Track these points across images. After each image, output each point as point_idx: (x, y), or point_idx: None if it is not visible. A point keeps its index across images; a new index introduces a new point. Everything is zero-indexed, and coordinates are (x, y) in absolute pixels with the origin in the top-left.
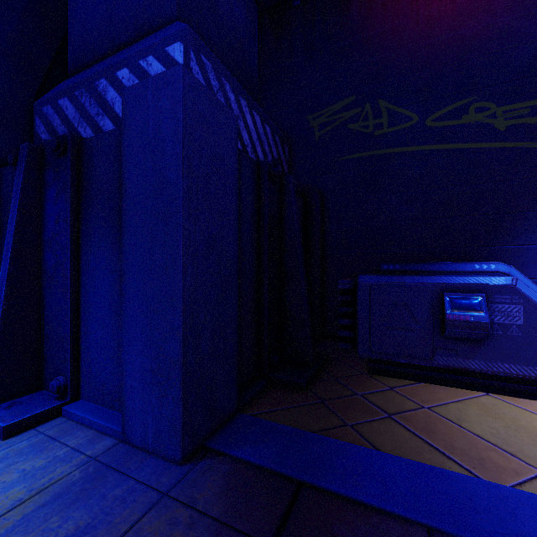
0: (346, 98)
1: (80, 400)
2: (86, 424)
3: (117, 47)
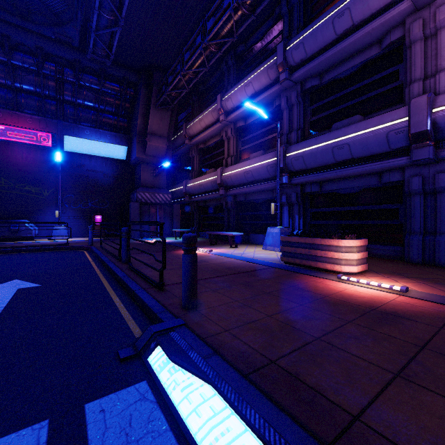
0: None
1: None
2: None
3: None
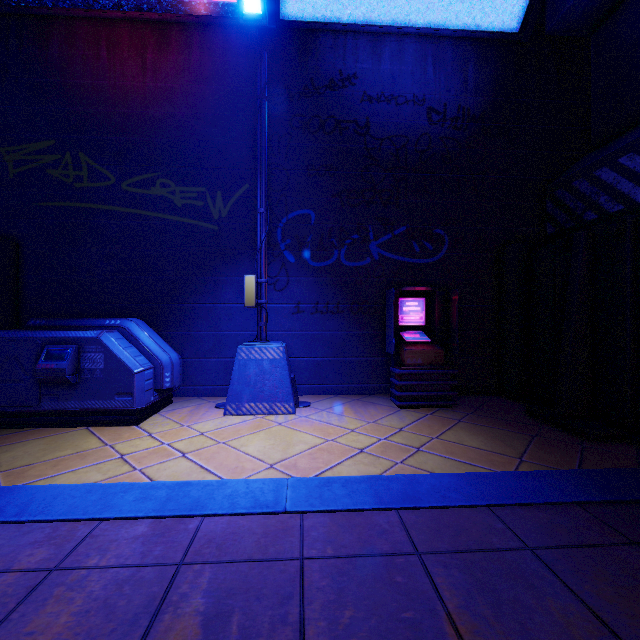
0: (45, 140)
1: None
2: None
3: None
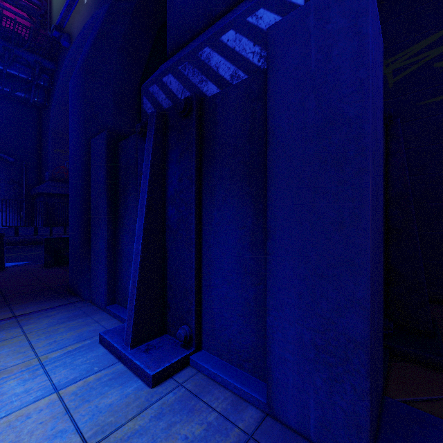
0: (431, 35)
1: (201, 350)
2: (217, 381)
3: (214, 19)
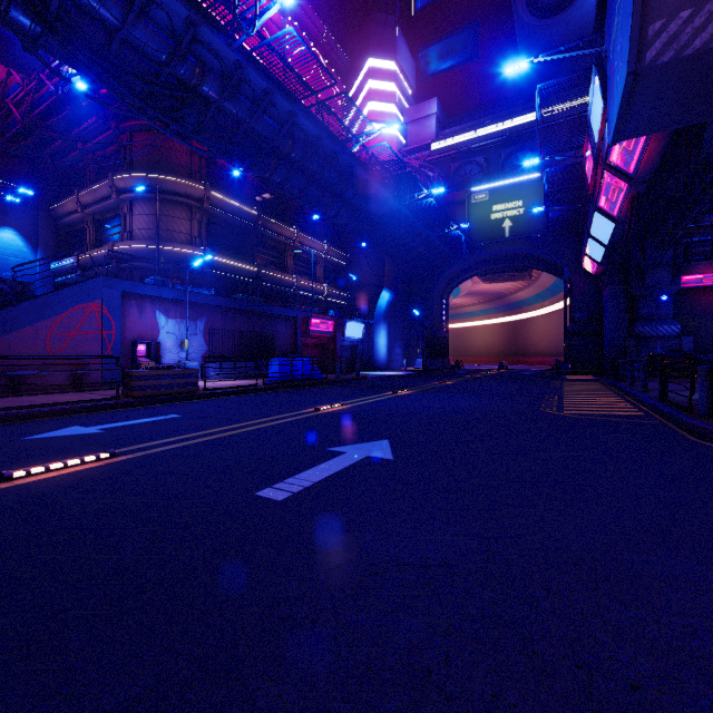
0: (685, 316)
1: None
2: None
3: (656, 319)
